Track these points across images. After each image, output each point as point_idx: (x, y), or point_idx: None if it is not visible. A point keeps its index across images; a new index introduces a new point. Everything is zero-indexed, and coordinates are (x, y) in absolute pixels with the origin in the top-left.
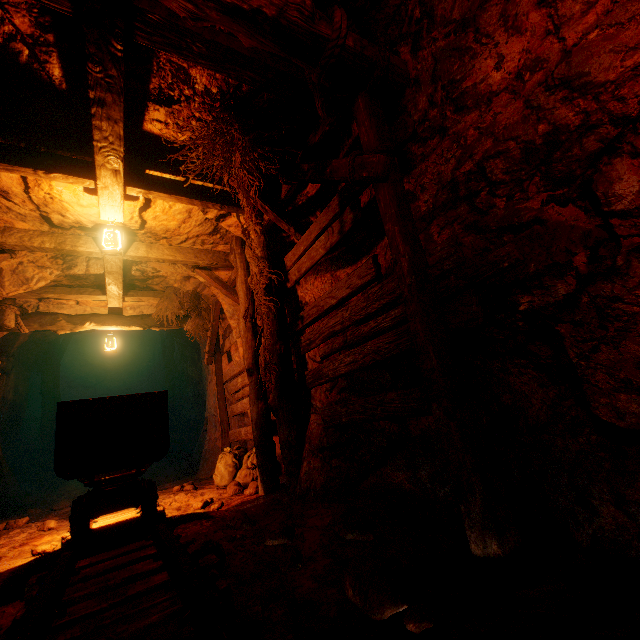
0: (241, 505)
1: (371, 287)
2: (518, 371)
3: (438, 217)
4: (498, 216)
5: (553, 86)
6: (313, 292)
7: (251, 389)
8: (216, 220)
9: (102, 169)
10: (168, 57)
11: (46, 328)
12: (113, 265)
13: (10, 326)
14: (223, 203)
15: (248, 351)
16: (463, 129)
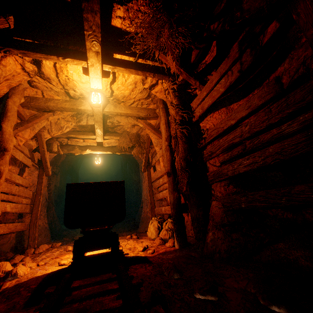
0: (165, 253)
1: (264, 109)
2: None
3: None
4: None
5: None
6: (212, 121)
7: (169, 184)
8: (149, 89)
9: (90, 52)
10: None
11: (70, 152)
12: (98, 117)
13: (55, 150)
14: (154, 72)
15: (167, 162)
16: None
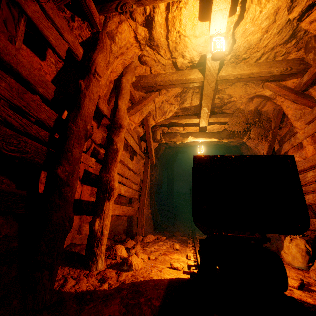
0: None
1: None
2: None
3: None
4: None
5: None
6: None
7: None
8: (297, 19)
9: None
10: None
11: (171, 140)
12: (208, 87)
13: (158, 138)
14: None
15: None
16: None
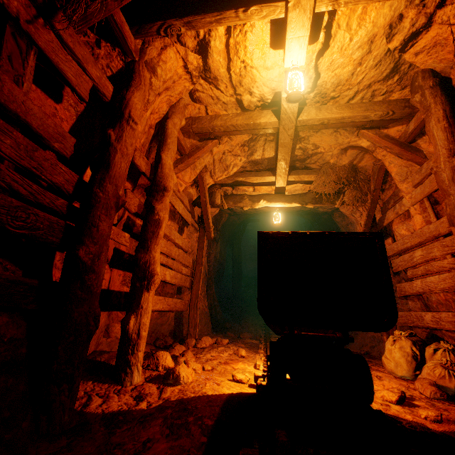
0: None
1: None
2: None
3: None
4: None
5: None
6: None
7: None
8: (399, 50)
9: None
10: None
11: (236, 205)
12: (285, 135)
13: (218, 202)
14: None
15: None
16: None
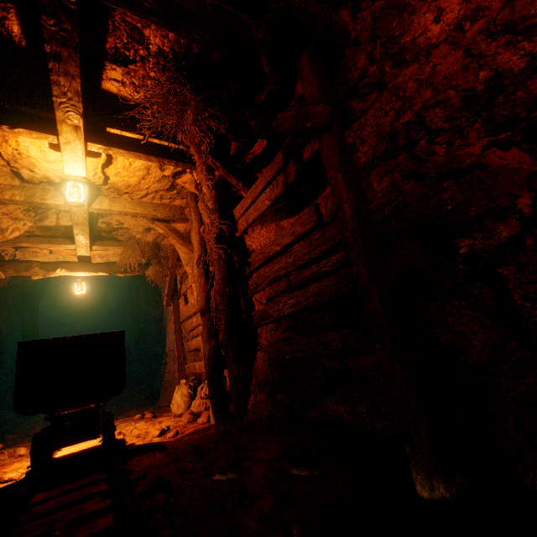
0: (194, 434)
1: (313, 235)
2: (457, 312)
3: (377, 167)
4: (438, 163)
5: (495, 32)
6: (259, 240)
7: (204, 328)
8: (173, 177)
9: (63, 125)
10: (122, 16)
11: (21, 274)
12: (79, 217)
13: None
14: (178, 160)
15: (201, 294)
16: (402, 82)
